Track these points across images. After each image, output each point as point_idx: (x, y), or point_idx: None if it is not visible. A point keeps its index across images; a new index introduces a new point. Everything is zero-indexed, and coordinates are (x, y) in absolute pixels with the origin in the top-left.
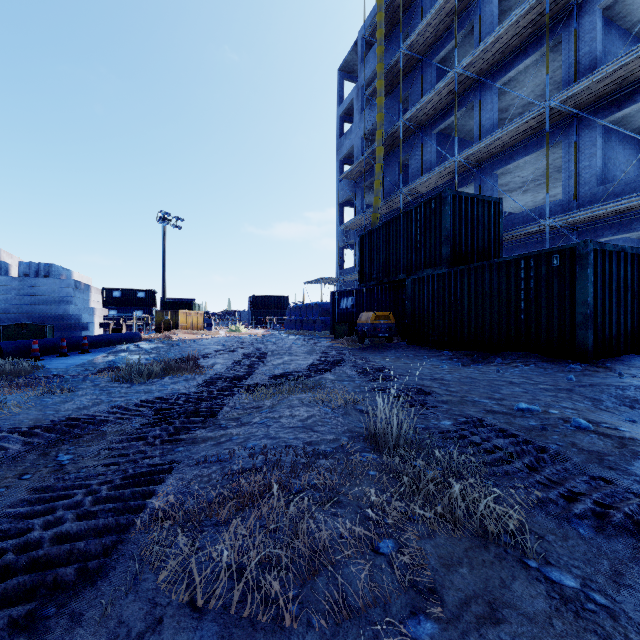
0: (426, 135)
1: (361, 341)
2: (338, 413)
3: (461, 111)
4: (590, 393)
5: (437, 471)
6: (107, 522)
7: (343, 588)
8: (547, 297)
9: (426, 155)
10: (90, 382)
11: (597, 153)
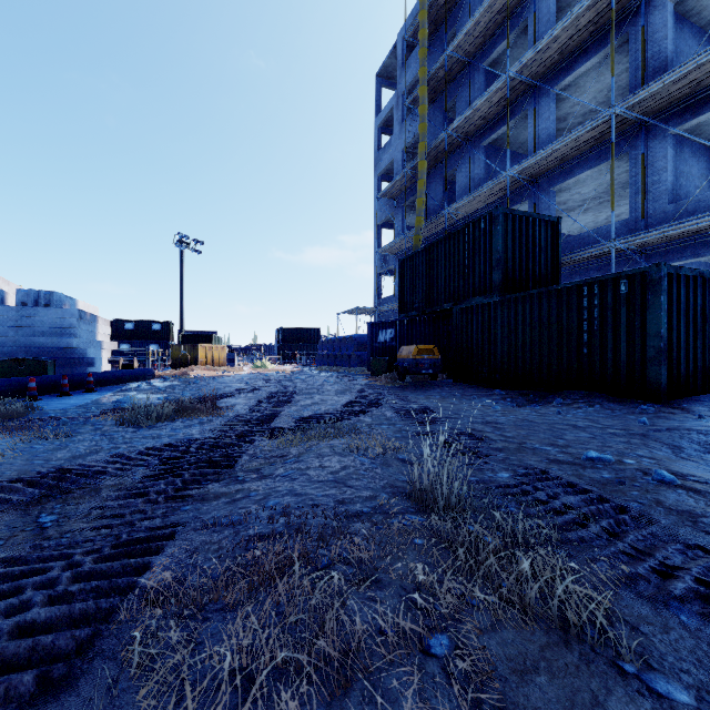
0: (474, 148)
1: (402, 378)
2: (376, 463)
3: (514, 120)
4: (668, 439)
5: (498, 539)
6: (85, 607)
7: (384, 709)
8: (614, 328)
9: (474, 170)
10: (91, 425)
11: (668, 166)
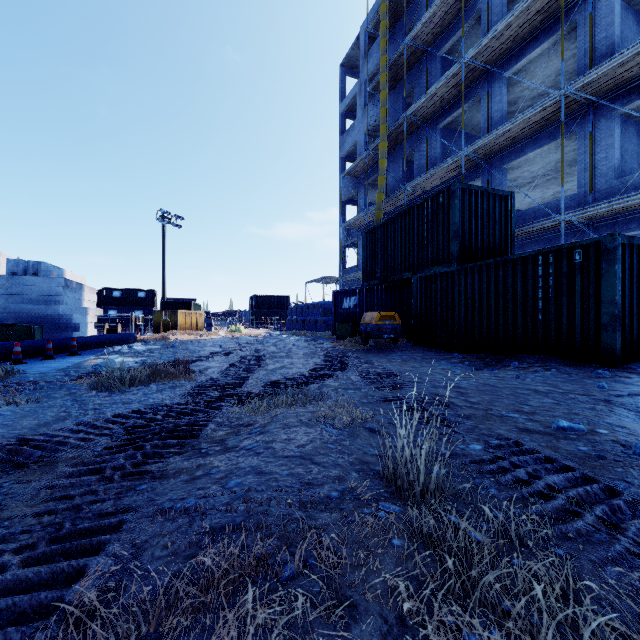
0: (431, 129)
1: (365, 342)
2: (344, 434)
3: (468, 104)
4: (632, 405)
5: (489, 539)
6: None
7: None
8: (568, 296)
9: (431, 150)
10: (66, 390)
11: (615, 144)
